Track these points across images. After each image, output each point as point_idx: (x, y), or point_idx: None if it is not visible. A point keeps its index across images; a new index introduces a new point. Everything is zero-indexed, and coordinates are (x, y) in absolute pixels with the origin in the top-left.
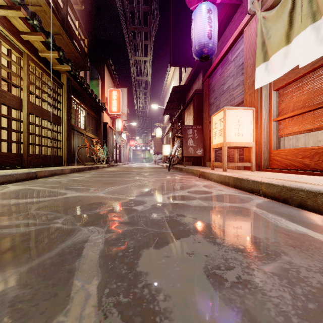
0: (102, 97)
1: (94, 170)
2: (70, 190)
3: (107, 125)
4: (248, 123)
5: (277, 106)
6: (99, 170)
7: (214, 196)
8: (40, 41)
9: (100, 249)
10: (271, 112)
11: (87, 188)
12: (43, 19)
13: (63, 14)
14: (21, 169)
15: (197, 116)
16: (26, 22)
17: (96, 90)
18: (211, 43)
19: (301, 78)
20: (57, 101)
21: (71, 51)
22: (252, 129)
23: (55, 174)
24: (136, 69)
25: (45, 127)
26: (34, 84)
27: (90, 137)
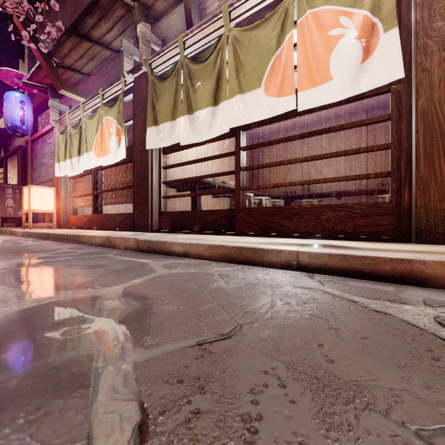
0: None
1: None
2: None
3: None
4: (50, 198)
5: (72, 189)
6: None
7: (5, 240)
8: None
9: None
10: (67, 192)
11: None
12: None
13: None
14: None
15: (22, 174)
16: None
17: None
18: (25, 128)
19: (79, 178)
20: None
21: None
22: (54, 201)
23: None
24: None
25: None
26: None
27: None
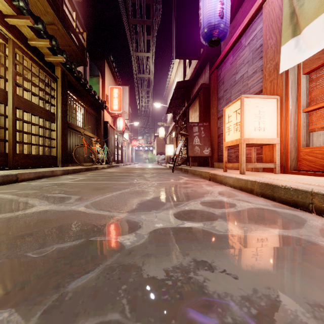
0: (103, 94)
1: (91, 171)
2: (44, 199)
3: (107, 124)
4: (270, 115)
5: (308, 94)
6: (96, 172)
7: (241, 211)
8: (28, 27)
9: None
10: (300, 101)
11: (68, 196)
12: (35, 7)
13: (58, 2)
14: (5, 170)
15: (203, 113)
16: (10, 3)
17: (96, 88)
18: (223, 23)
19: None
20: (50, 95)
21: (68, 43)
22: (275, 122)
23: (44, 177)
24: (138, 67)
25: (35, 124)
26: (21, 75)
27: (89, 136)
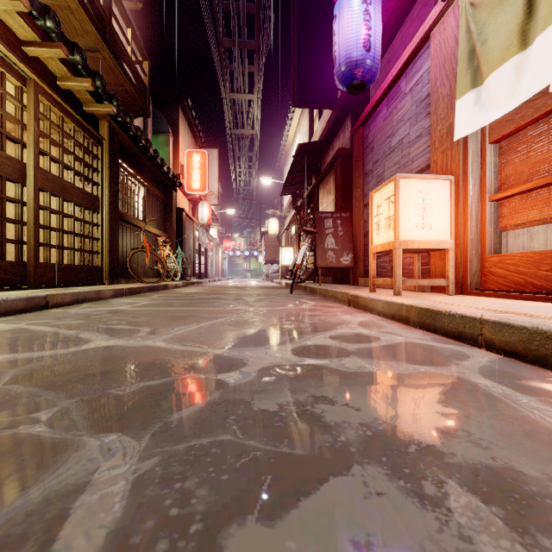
0: (175, 164)
1: (158, 291)
2: (101, 332)
3: (183, 214)
4: (440, 205)
5: (497, 173)
6: (167, 292)
7: (384, 346)
8: (58, 59)
9: (111, 521)
10: (484, 184)
11: (134, 329)
12: (67, 23)
13: (104, 14)
14: (23, 290)
15: (342, 196)
16: (32, 23)
17: (164, 152)
18: (370, 58)
19: (547, 118)
20: (91, 168)
21: (118, 81)
22: (448, 216)
23: (85, 300)
24: (233, 117)
25: (69, 216)
26: (47, 137)
27: (153, 234)
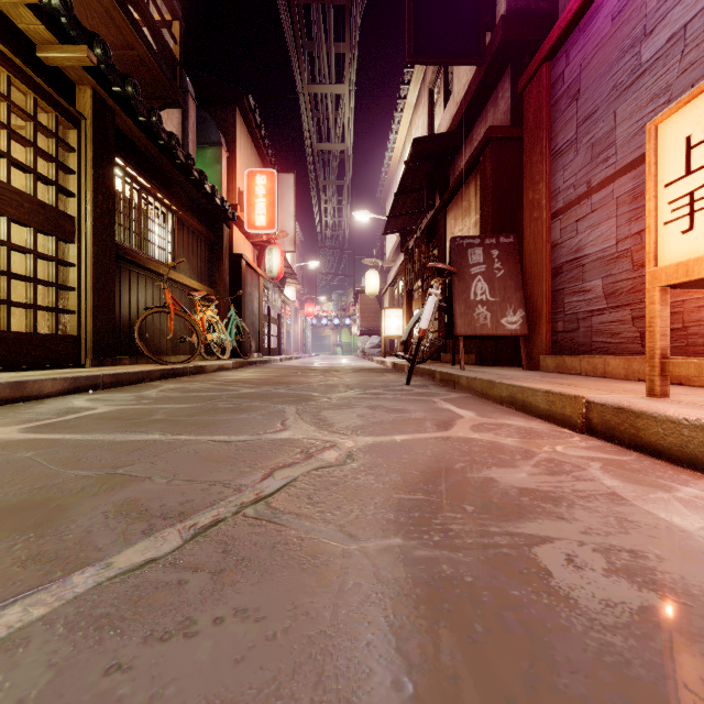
0: (230, 190)
1: (182, 378)
2: None
3: (241, 262)
4: None
5: None
6: (192, 380)
7: None
8: None
9: None
10: None
11: None
12: None
13: None
14: None
15: (495, 212)
16: None
17: (213, 173)
18: None
19: None
20: (55, 163)
21: (125, 39)
22: None
23: None
24: (316, 127)
25: None
26: None
27: (190, 288)
